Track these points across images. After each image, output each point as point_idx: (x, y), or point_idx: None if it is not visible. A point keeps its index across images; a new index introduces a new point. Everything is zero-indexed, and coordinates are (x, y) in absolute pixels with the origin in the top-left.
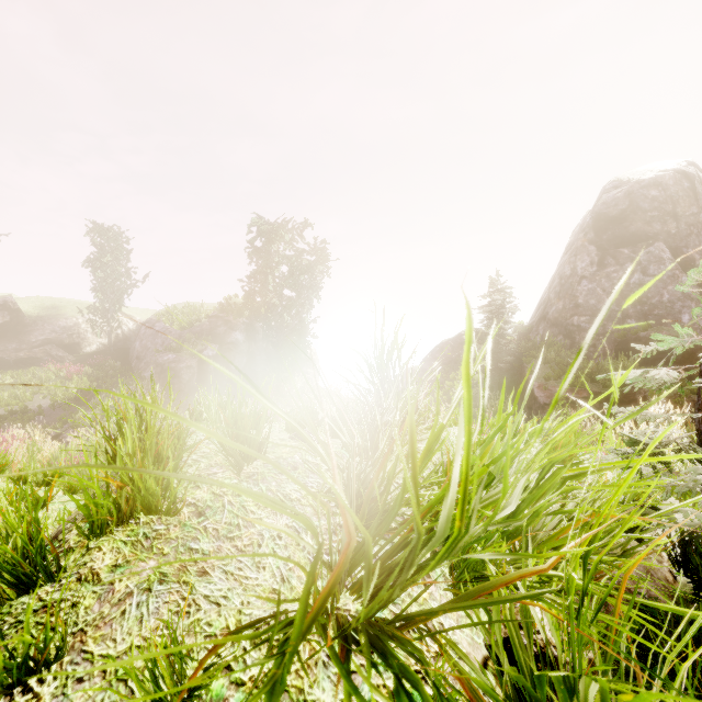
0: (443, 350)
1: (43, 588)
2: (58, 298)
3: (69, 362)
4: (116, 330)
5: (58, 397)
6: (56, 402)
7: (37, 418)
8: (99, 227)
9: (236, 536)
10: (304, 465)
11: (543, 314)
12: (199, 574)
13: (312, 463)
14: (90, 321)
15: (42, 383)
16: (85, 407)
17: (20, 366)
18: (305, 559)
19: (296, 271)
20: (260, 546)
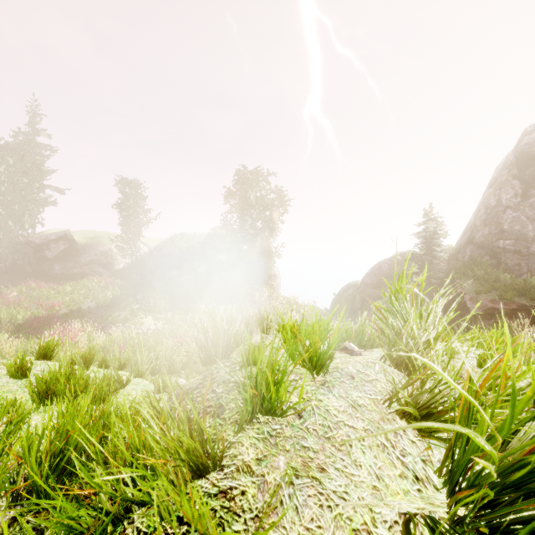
0: (381, 268)
1: (211, 474)
2: (98, 231)
3: (106, 276)
4: (136, 253)
5: (100, 301)
6: (99, 304)
7: (87, 315)
8: (125, 180)
9: (331, 437)
10: (358, 375)
11: (470, 238)
12: (319, 470)
13: (363, 373)
14: (119, 247)
15: (89, 291)
16: (118, 308)
17: (75, 279)
18: (387, 460)
19: (264, 208)
20: (351, 446)
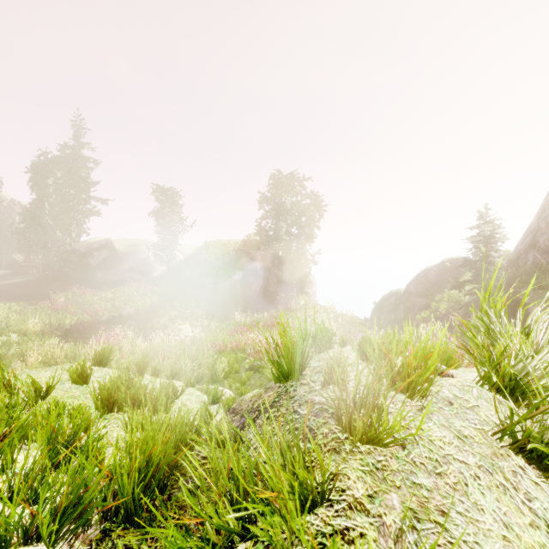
0: (427, 275)
1: (319, 510)
2: (136, 239)
3: (144, 283)
4: (172, 261)
5: (139, 307)
6: (138, 310)
7: (128, 321)
8: (161, 189)
9: (441, 473)
10: (456, 400)
11: (532, 242)
12: (439, 513)
13: (461, 398)
14: (156, 255)
15: (129, 297)
16: (156, 315)
17: (115, 286)
18: (512, 504)
19: (300, 213)
20: (467, 485)
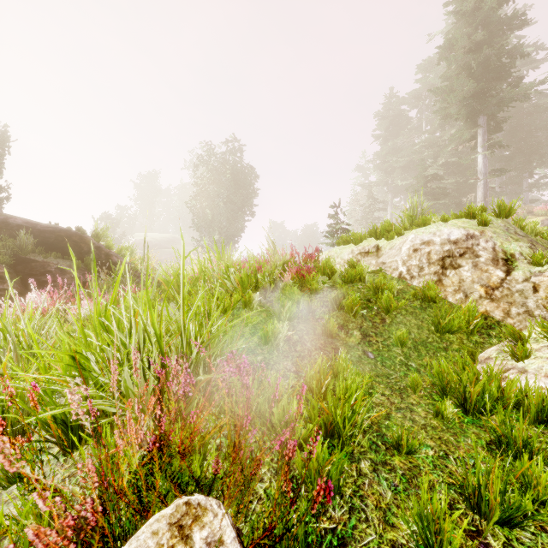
0: None
1: None
2: None
3: None
4: None
5: None
6: None
7: None
8: None
9: None
10: None
11: None
12: None
13: None
14: None
15: None
16: None
17: None
18: None
19: None
20: None
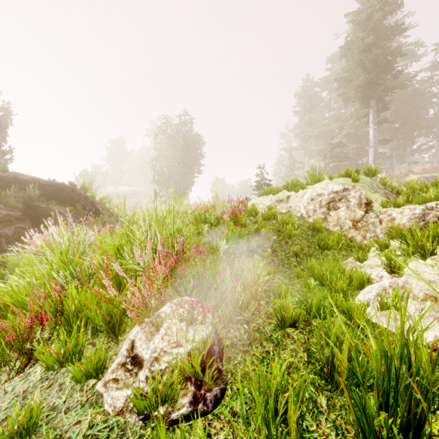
0: None
1: None
2: None
3: None
4: None
5: None
6: None
7: None
8: None
9: None
10: None
11: None
12: None
13: None
14: None
15: None
16: None
17: None
18: None
19: None
20: None
